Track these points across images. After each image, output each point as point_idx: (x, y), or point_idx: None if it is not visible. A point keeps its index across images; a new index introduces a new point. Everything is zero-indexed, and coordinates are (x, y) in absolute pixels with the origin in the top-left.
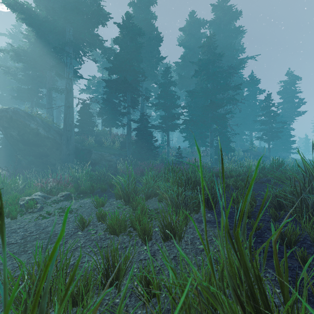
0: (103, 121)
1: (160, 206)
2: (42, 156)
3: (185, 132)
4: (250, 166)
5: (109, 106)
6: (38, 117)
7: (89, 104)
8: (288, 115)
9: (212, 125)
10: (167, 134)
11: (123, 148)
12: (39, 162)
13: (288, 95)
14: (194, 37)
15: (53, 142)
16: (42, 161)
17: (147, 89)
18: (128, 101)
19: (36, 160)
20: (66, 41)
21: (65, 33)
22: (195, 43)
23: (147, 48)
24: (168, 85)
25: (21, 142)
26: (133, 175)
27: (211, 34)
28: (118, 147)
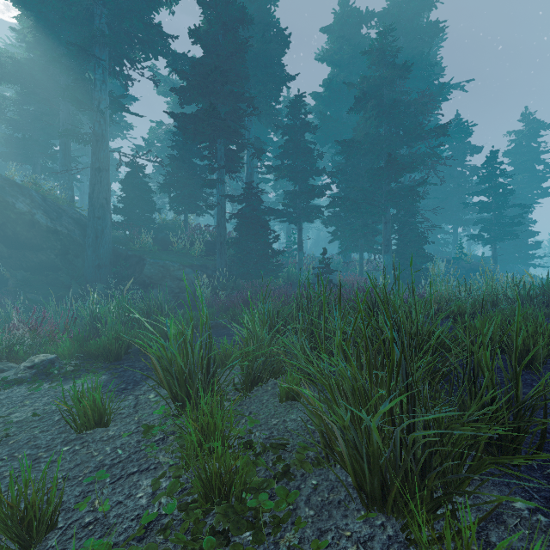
0: (172, 202)
1: (291, 425)
2: (46, 270)
3: (332, 224)
4: (492, 289)
5: (182, 170)
6: (36, 190)
7: (143, 167)
8: (525, 194)
9: (389, 208)
10: (297, 227)
11: (209, 254)
12: (39, 282)
13: (525, 158)
14: (350, 42)
15: (68, 240)
16: (47, 280)
17: (259, 138)
18: (220, 157)
19: (32, 278)
20: (91, 32)
21: (94, 22)
22: (352, 54)
23: (260, 59)
24: (300, 130)
25: (2, 240)
26: (206, 315)
27: (387, 27)
28: (202, 252)
